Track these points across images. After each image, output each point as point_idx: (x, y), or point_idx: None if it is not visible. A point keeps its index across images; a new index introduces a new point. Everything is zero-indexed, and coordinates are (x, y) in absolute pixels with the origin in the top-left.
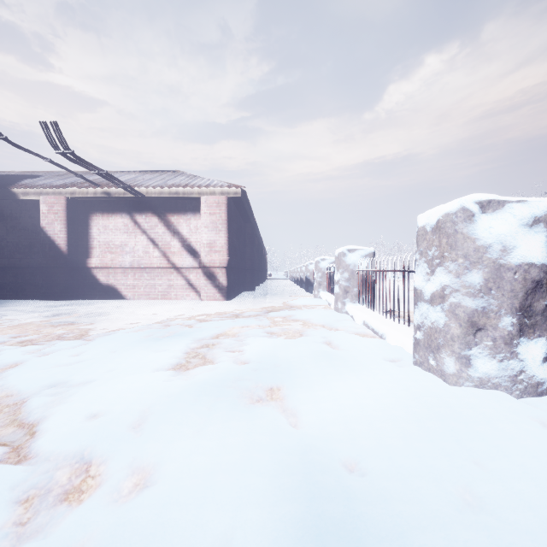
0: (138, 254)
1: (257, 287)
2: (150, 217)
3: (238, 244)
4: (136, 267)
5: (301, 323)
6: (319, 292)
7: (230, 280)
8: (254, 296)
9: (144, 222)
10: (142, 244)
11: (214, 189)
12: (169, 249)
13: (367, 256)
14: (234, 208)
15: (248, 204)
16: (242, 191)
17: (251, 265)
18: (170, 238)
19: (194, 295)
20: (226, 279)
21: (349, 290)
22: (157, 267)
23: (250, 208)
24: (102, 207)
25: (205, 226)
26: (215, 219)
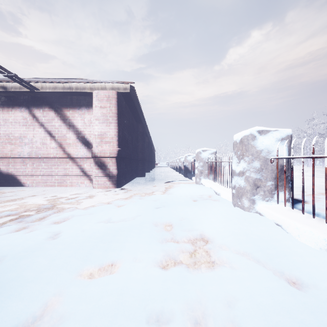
0: (36, 145)
1: (148, 173)
2: (47, 111)
3: (130, 139)
4: (34, 157)
5: (206, 242)
6: (200, 180)
7: (120, 169)
8: (143, 181)
9: (41, 116)
10: (39, 135)
11: (104, 84)
12: (65, 141)
13: (283, 140)
14: (126, 106)
15: (138, 105)
16: (131, 88)
17: (142, 156)
18: (66, 130)
19: (88, 182)
20: (116, 168)
21: (260, 184)
22: (54, 157)
23: (141, 110)
24: (3, 101)
25: (96, 118)
26: (106, 112)
